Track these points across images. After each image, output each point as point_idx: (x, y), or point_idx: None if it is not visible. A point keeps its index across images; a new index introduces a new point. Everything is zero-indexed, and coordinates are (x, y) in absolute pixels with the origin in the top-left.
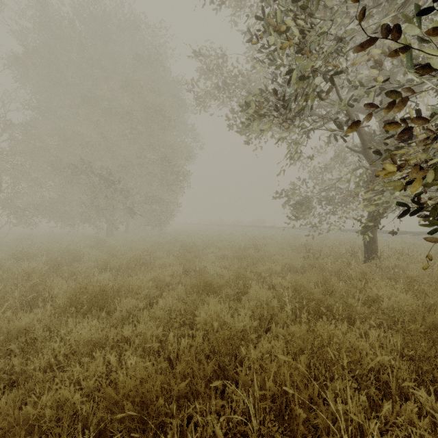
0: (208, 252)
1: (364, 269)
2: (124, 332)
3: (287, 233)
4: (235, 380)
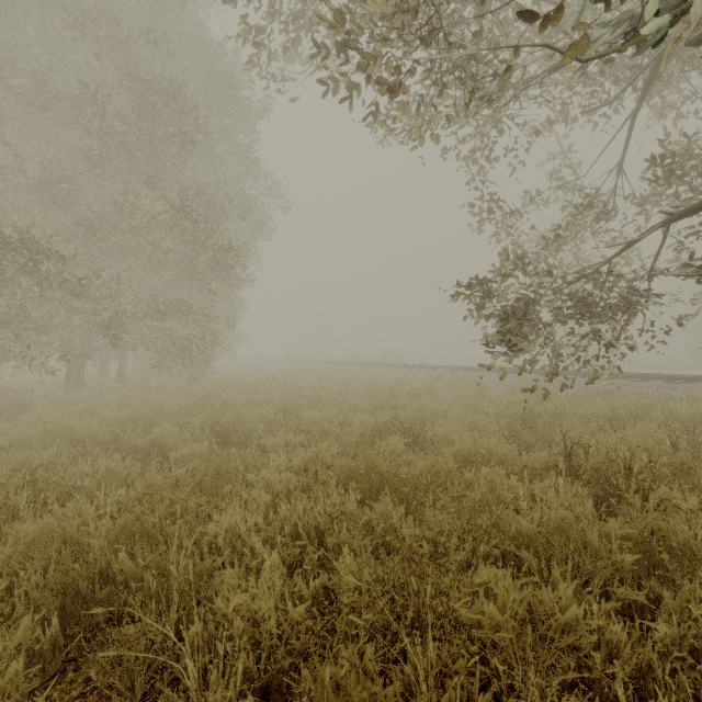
0: (274, 444)
1: None
2: None
3: (456, 380)
4: None
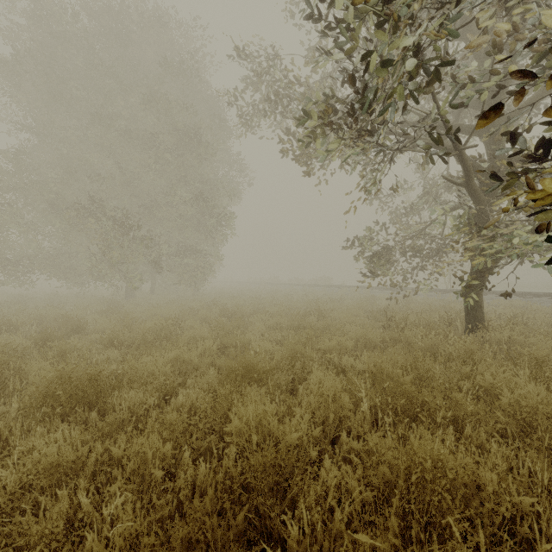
0: (256, 319)
1: (470, 346)
2: (112, 451)
3: (361, 294)
4: (282, 536)
